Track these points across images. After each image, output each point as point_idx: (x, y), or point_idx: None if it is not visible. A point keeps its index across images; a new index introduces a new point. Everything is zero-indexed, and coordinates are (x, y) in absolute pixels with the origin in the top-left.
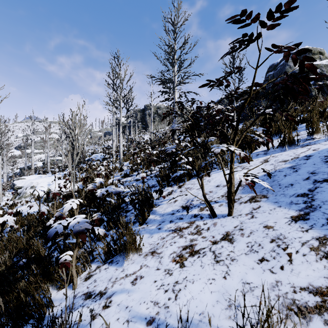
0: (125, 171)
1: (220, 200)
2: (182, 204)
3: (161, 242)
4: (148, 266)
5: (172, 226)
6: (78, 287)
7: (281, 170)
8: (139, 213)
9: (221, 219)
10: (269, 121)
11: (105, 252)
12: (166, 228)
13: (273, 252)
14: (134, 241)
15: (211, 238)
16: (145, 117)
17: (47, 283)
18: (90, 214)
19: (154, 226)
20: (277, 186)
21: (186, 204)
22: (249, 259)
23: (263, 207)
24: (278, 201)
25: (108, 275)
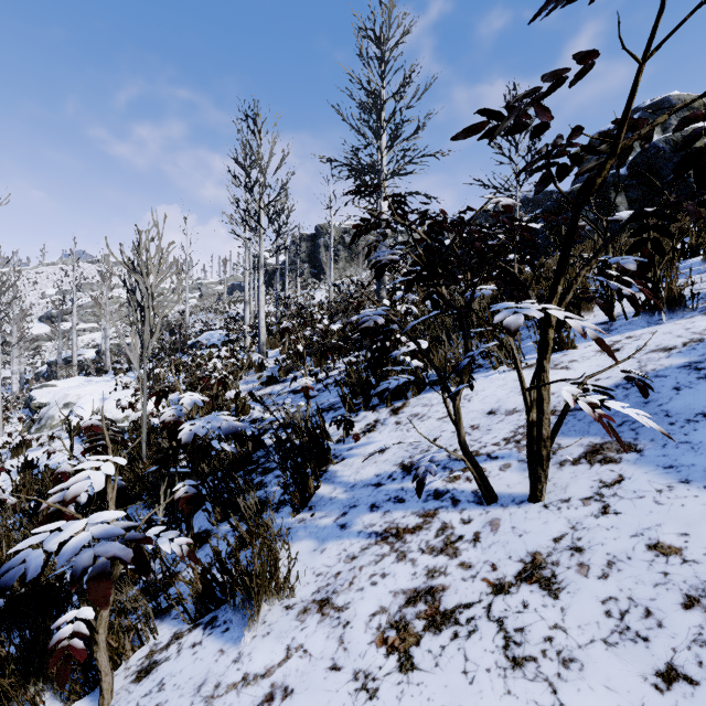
0: (271, 370)
1: (503, 452)
2: (401, 458)
3: (347, 569)
4: (307, 653)
5: (378, 521)
6: (115, 701)
7: (662, 374)
8: (292, 482)
9: (512, 510)
10: (655, 237)
11: (197, 596)
12: (360, 527)
13: (704, 650)
14: (272, 568)
15: (489, 569)
16: (318, 251)
17: (39, 681)
18: (169, 483)
19: (330, 517)
20: (661, 417)
21: (411, 460)
22: (623, 664)
23: (634, 482)
24: (677, 465)
25: (197, 672)
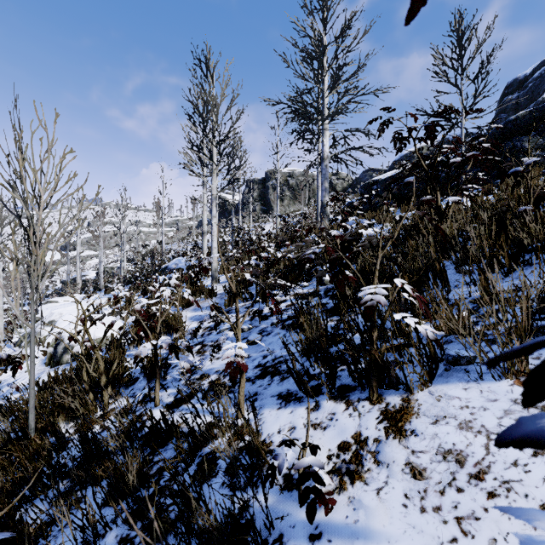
0: (220, 297)
1: None
2: None
3: None
4: None
5: None
6: None
7: None
8: None
9: None
10: None
11: None
12: None
13: None
14: None
15: None
16: (267, 192)
17: None
18: None
19: None
20: None
21: None
22: None
23: None
24: None
25: None
